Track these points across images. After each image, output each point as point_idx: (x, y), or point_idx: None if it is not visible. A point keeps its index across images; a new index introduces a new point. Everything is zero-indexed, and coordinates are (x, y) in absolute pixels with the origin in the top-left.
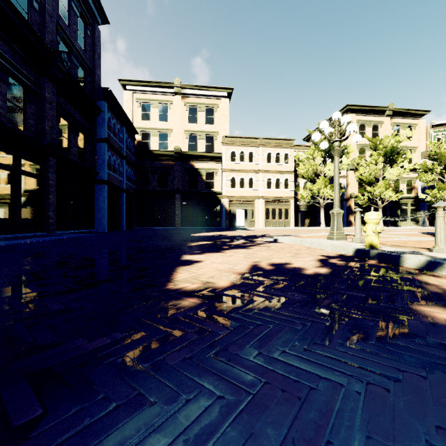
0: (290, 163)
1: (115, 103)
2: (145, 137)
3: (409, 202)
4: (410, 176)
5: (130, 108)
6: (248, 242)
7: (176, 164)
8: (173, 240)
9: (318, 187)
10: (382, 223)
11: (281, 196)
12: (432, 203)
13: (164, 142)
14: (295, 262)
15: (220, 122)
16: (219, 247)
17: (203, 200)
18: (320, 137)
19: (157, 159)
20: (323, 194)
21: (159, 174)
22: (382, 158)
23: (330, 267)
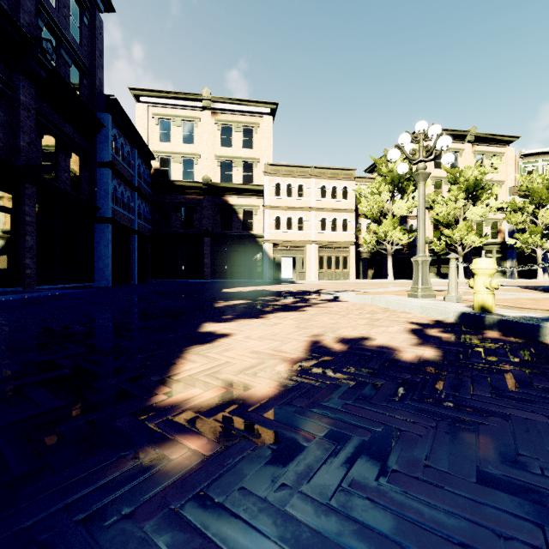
0: (350, 199)
1: (123, 117)
2: (164, 164)
3: (494, 249)
4: (496, 217)
5: (145, 126)
6: (299, 301)
7: (205, 199)
8: (197, 297)
9: (385, 229)
10: (462, 274)
11: (339, 240)
12: (522, 250)
13: (190, 170)
14: (376, 335)
15: (261, 146)
16: (259, 308)
17: (240, 245)
18: (399, 156)
19: (180, 193)
20: (390, 238)
21: (182, 212)
22: (463, 194)
23: (436, 345)
